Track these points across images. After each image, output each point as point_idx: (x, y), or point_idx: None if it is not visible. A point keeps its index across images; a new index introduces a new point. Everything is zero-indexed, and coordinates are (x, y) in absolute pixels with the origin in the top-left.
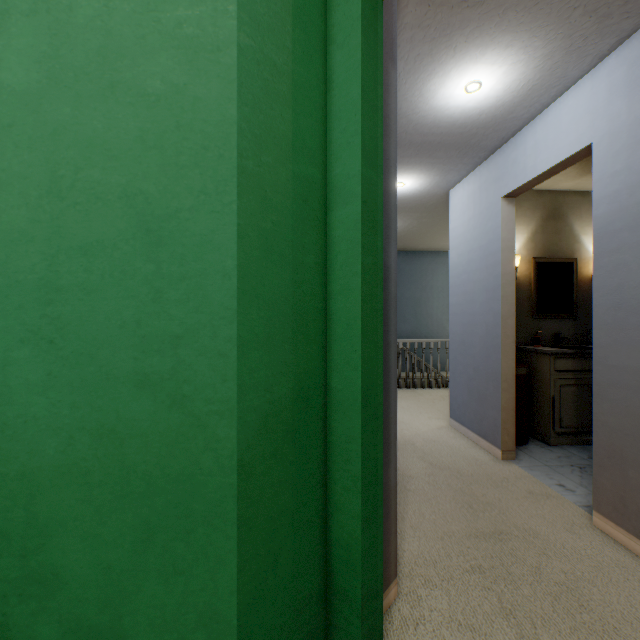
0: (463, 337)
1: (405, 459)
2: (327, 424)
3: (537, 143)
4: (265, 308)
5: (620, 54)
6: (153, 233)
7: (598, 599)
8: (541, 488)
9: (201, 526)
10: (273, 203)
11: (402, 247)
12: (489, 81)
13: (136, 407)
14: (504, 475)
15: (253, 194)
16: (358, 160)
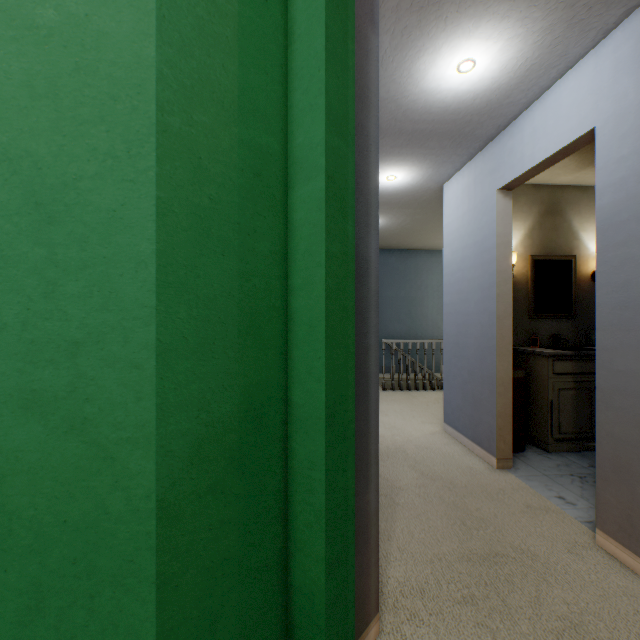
0: (457, 338)
1: (395, 468)
2: (288, 445)
3: (535, 130)
4: (199, 305)
5: (627, 27)
6: (44, 207)
7: (606, 637)
8: (540, 501)
9: (108, 588)
10: (211, 174)
11: (396, 245)
12: (484, 59)
13: (21, 434)
14: (500, 486)
15: (181, 160)
16: (322, 125)
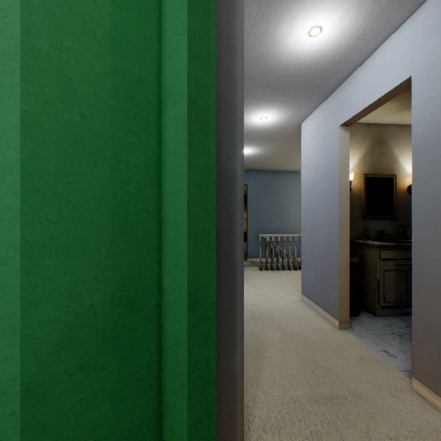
0: (311, 233)
1: (265, 328)
2: (161, 324)
3: (366, 81)
4: (70, 208)
5: None
6: None
7: None
8: (370, 354)
9: None
10: (82, 94)
11: (270, 168)
12: (328, 26)
13: None
14: (341, 342)
15: (49, 80)
16: (185, 57)
